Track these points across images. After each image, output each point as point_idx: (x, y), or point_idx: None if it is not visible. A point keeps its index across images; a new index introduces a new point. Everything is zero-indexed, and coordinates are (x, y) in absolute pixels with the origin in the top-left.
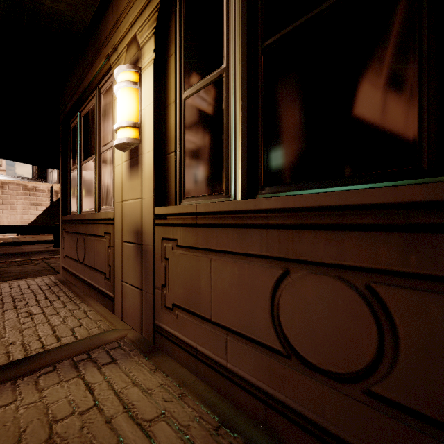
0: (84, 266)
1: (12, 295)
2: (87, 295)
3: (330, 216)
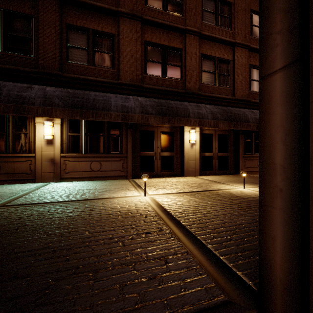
0: None
1: None
2: (5, 184)
3: (97, 156)
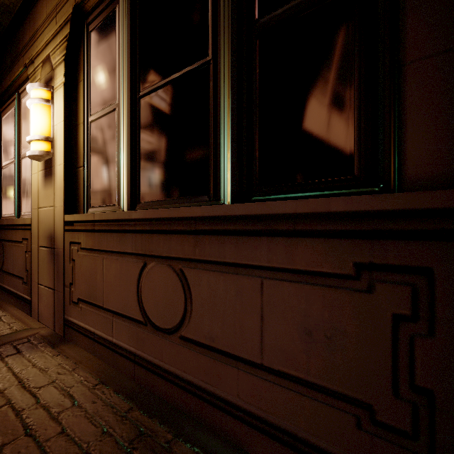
0: (2, 273)
1: None
2: (6, 302)
3: (165, 225)
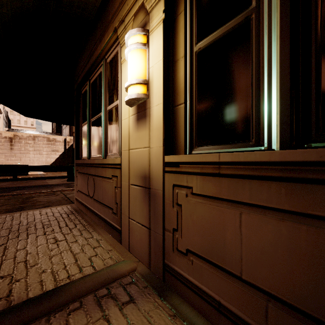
0: (93, 200)
1: (42, 222)
2: (96, 223)
3: None
